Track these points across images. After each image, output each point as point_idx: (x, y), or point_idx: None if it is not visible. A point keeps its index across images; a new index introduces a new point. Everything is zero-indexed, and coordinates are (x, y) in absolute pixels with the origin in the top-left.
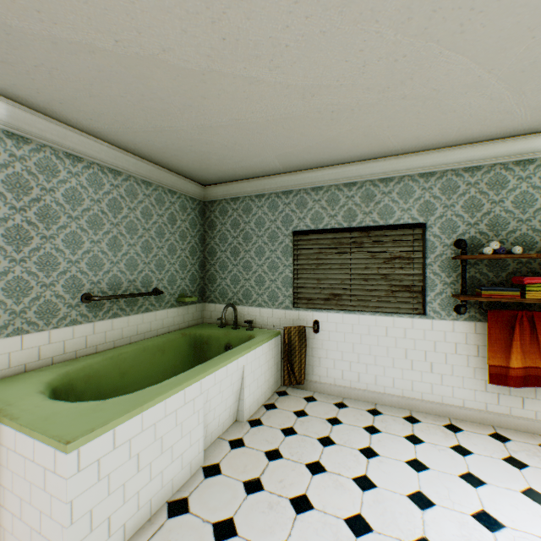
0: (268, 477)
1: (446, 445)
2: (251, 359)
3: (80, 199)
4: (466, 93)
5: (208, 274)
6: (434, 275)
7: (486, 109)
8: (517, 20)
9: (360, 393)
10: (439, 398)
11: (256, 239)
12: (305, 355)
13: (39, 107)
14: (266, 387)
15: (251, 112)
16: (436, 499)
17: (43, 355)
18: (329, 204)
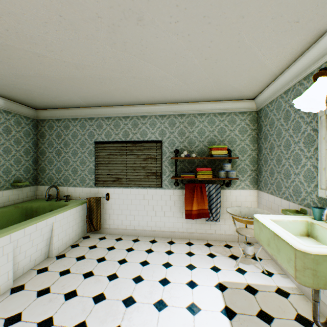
0: (56, 285)
1: (164, 251)
2: (60, 219)
3: None
4: (163, 80)
5: (40, 167)
6: (166, 167)
7: (177, 88)
8: (165, 54)
9: (131, 231)
10: (168, 229)
11: (72, 145)
12: (100, 213)
13: None
14: (74, 235)
15: (48, 71)
16: (146, 277)
17: None
18: (115, 127)
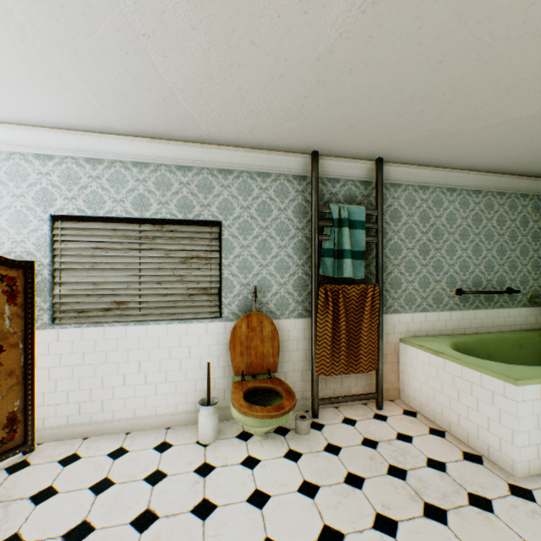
0: None
1: None
2: None
3: (453, 219)
4: None
5: None
6: None
7: None
8: None
9: None
10: None
11: None
12: None
13: (438, 165)
14: None
15: None
16: None
17: (434, 328)
18: None
